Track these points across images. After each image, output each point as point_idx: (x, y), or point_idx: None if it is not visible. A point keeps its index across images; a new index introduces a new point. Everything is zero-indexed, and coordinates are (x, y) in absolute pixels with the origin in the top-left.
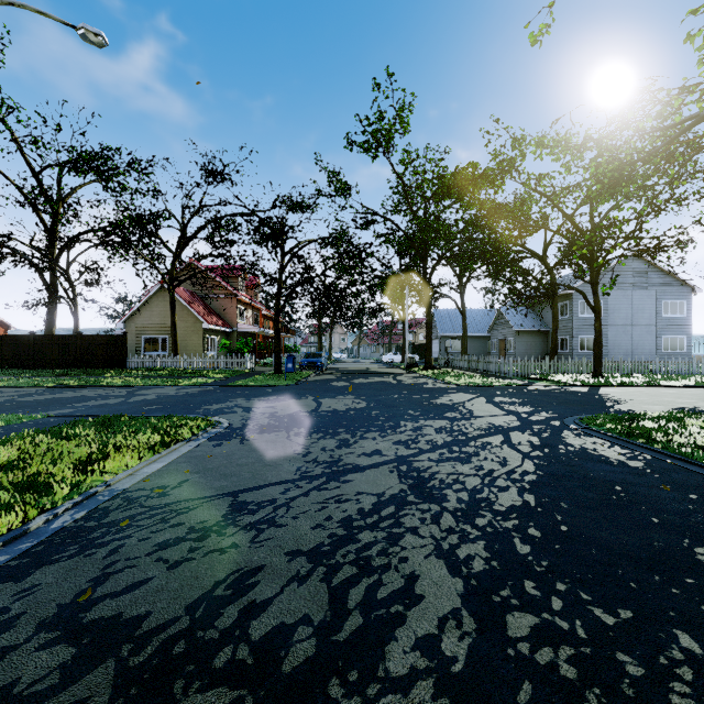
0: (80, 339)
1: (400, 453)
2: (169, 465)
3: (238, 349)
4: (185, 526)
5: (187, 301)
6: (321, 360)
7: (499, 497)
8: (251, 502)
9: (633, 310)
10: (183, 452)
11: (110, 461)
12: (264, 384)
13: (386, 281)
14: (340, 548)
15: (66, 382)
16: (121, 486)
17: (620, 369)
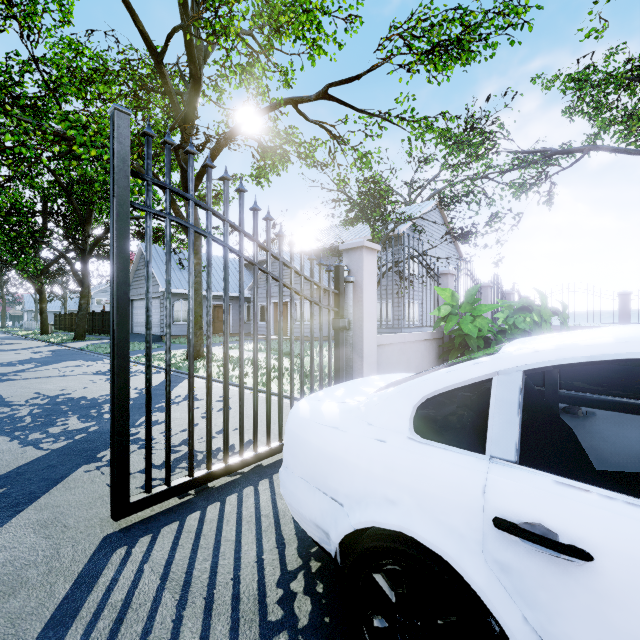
0: None
1: None
2: None
3: None
4: None
5: None
6: None
7: None
8: None
9: None
10: None
11: None
12: None
13: None
14: None
15: None
16: None
17: None
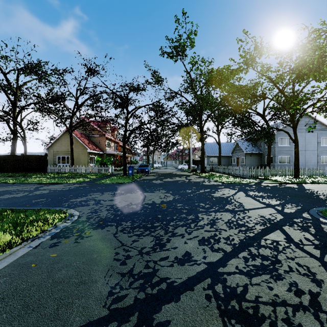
0: (23, 157)
1: (209, 259)
2: None
3: (104, 162)
4: None
5: (79, 138)
6: (148, 168)
7: None
8: None
9: (305, 143)
10: (16, 257)
11: None
12: (115, 182)
13: (181, 127)
14: None
15: (7, 181)
16: None
17: (306, 173)
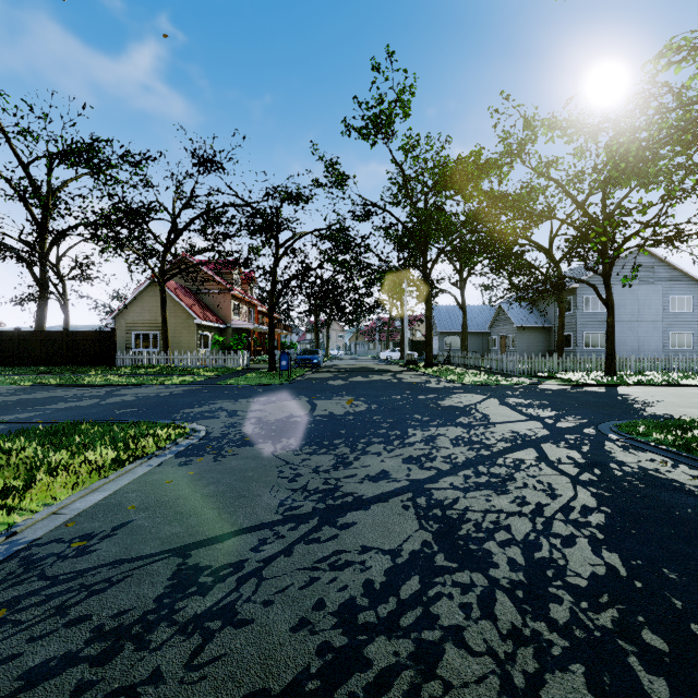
0: (67, 335)
1: (414, 477)
2: (112, 497)
3: (231, 345)
4: (89, 623)
5: (179, 296)
6: (318, 357)
7: (569, 558)
8: (206, 567)
9: (638, 306)
10: (137, 475)
11: (28, 494)
12: (256, 383)
13: (385, 275)
14: (337, 685)
15: (45, 380)
16: (30, 535)
17: (632, 366)
